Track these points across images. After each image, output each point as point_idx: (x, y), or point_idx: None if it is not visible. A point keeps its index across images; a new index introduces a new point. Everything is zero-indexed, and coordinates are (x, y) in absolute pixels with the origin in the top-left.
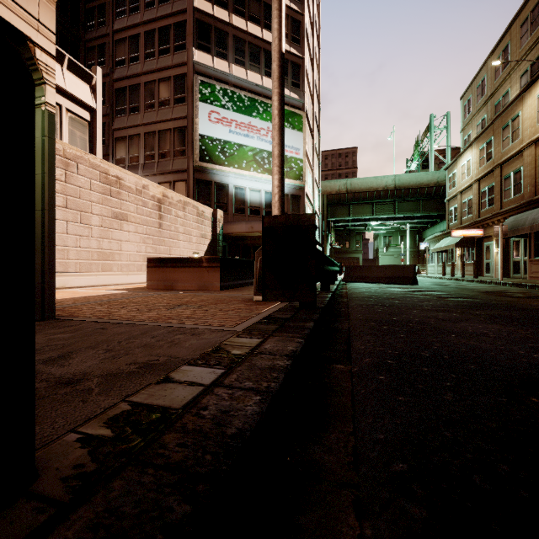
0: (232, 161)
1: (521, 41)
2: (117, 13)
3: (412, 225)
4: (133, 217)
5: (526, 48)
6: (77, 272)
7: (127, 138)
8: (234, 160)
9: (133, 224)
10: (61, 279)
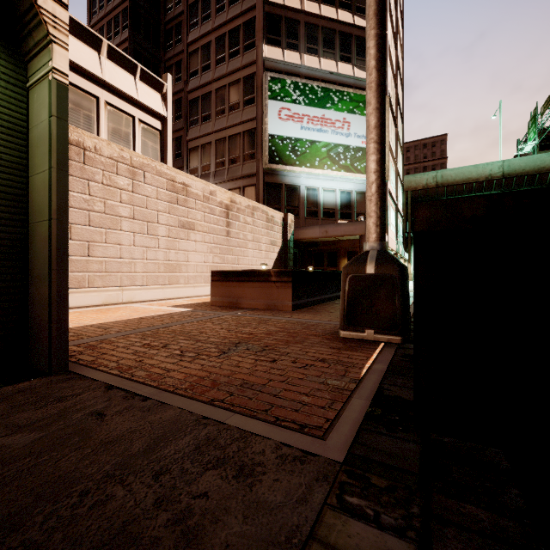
0: (304, 160)
1: None
2: (191, 25)
3: None
4: (200, 226)
5: None
6: (143, 285)
7: (200, 147)
8: (306, 159)
9: (200, 233)
10: (128, 293)
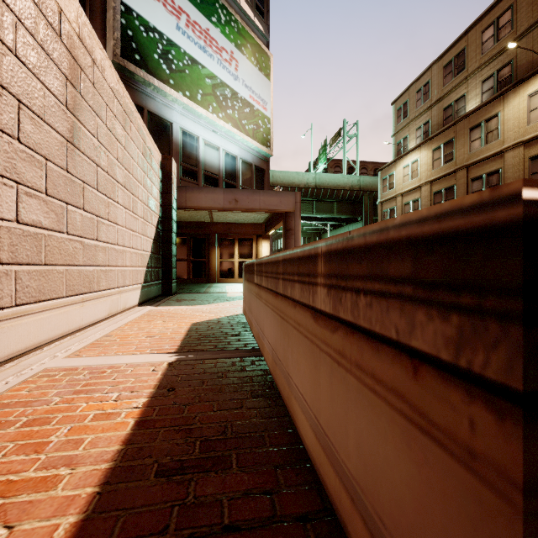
0: (182, 82)
1: (484, 47)
2: None
3: (318, 227)
4: None
5: (491, 54)
6: None
7: None
8: (184, 82)
9: None
10: None
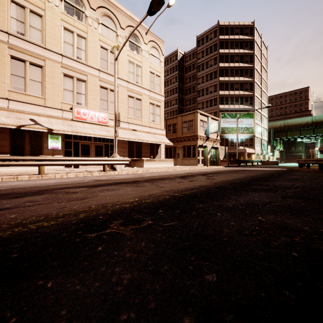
0: (230, 132)
1: None
2: (198, 96)
3: None
4: None
5: None
6: None
7: None
8: (230, 132)
9: None
10: None
